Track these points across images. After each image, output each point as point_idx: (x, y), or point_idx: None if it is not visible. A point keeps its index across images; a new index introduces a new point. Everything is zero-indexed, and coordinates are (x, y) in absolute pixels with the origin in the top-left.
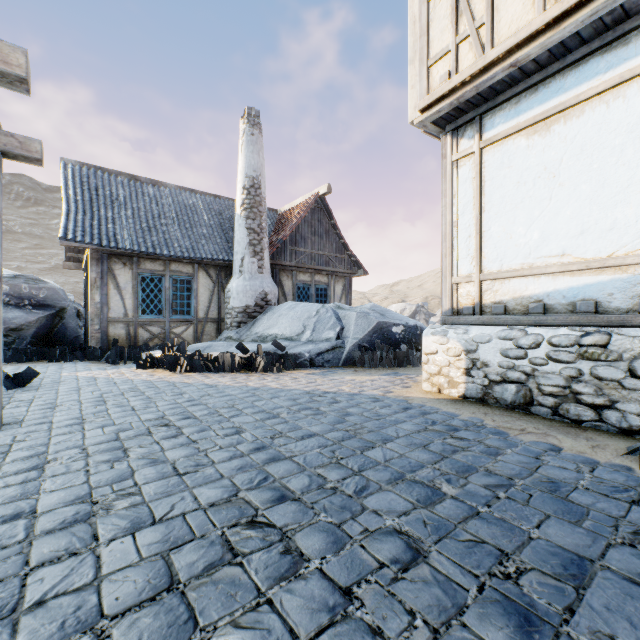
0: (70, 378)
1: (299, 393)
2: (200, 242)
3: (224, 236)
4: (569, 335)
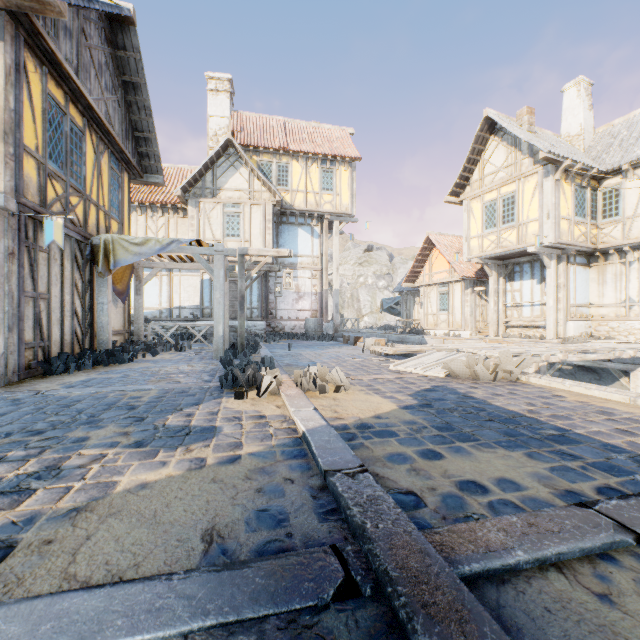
0: None
1: None
2: None
3: None
4: None
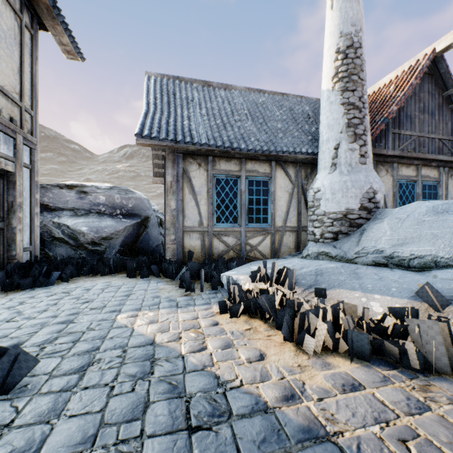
0: (116, 343)
1: None
2: (277, 135)
3: (300, 129)
4: None
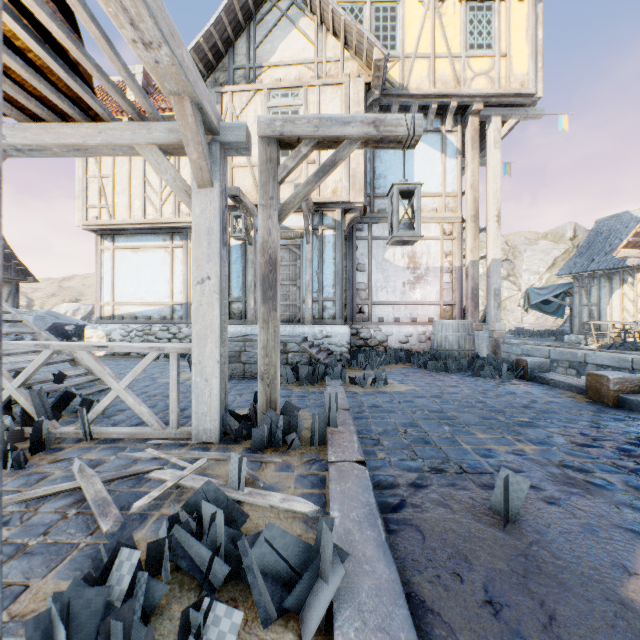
0: None
1: (4, 362)
2: None
3: None
4: (142, 327)
